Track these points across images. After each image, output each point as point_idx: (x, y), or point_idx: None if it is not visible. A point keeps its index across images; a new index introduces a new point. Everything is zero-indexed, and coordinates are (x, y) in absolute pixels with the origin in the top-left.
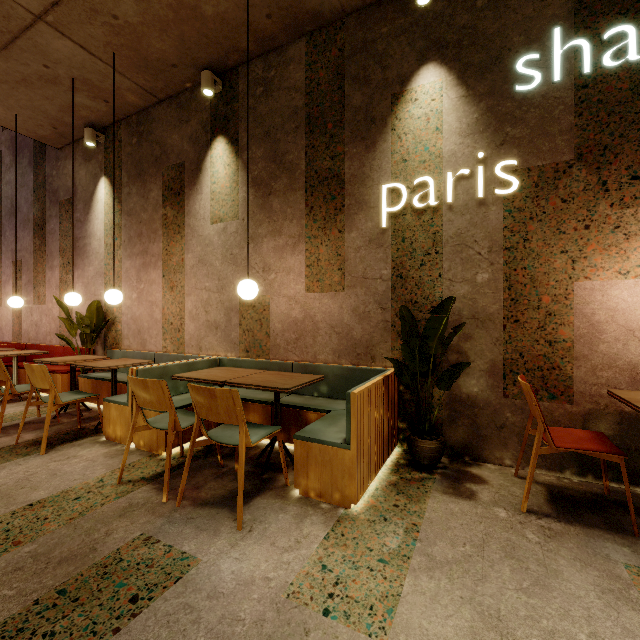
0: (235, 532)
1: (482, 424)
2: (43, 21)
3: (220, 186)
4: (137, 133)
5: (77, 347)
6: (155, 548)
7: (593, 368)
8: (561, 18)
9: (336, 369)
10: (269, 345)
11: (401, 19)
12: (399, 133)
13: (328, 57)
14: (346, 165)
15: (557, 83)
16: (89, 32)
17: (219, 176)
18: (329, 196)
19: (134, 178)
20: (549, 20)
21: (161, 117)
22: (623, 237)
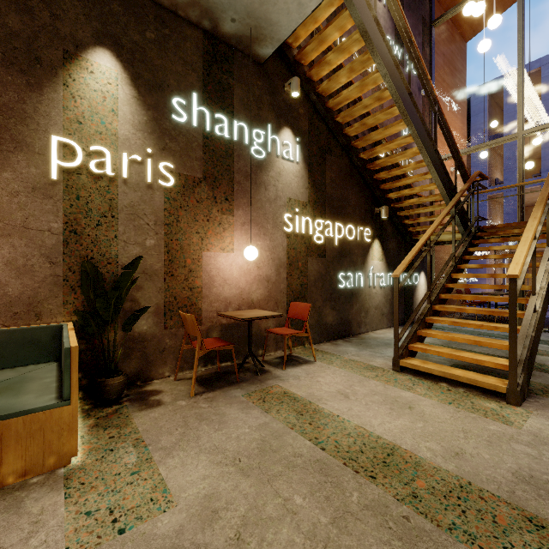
0: None
1: (150, 352)
2: None
3: None
4: None
5: None
6: None
7: (211, 302)
8: (196, 88)
9: None
10: None
11: None
12: (73, 92)
13: None
14: None
15: (195, 127)
16: None
17: None
18: None
19: None
20: (191, 85)
21: None
22: (223, 230)
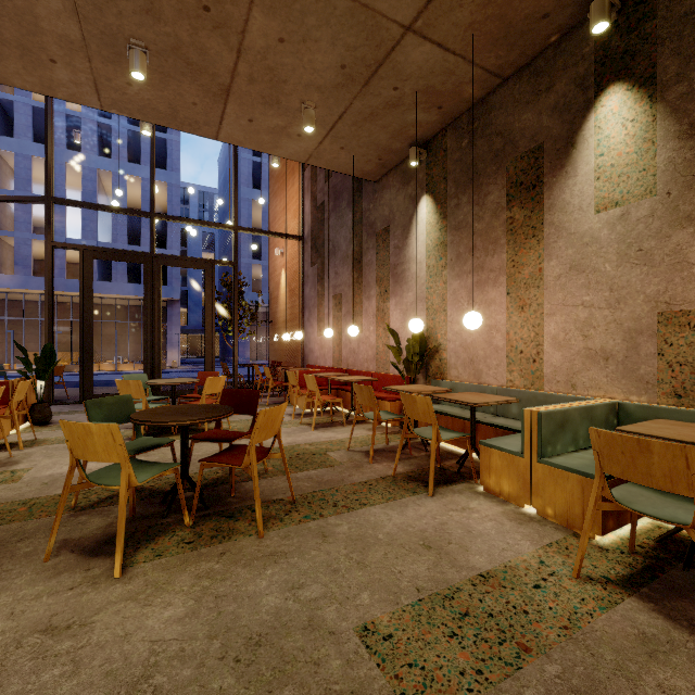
0: None
1: None
2: (410, 31)
3: (613, 156)
4: (468, 133)
5: (403, 375)
6: None
7: None
8: None
9: None
10: None
11: None
12: None
13: None
14: None
15: None
16: (454, 20)
17: (611, 142)
18: None
19: (464, 186)
20: None
21: (504, 100)
22: None
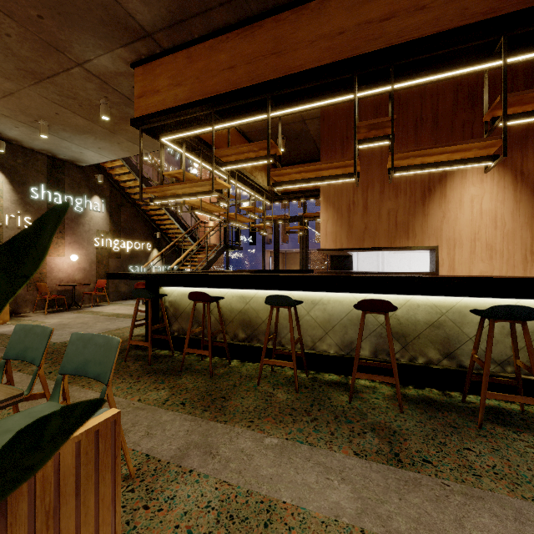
0: None
1: (20, 301)
2: None
3: None
4: None
5: None
6: None
7: (52, 280)
8: (44, 182)
9: None
10: None
11: None
12: None
13: None
14: None
15: (43, 200)
16: None
17: None
18: None
19: None
20: (41, 181)
21: None
22: (58, 246)
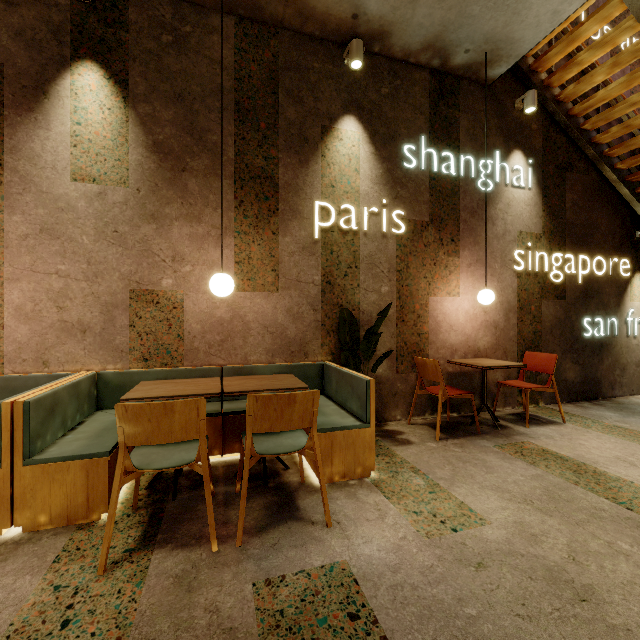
0: (330, 530)
1: (385, 395)
2: None
3: (92, 132)
4: None
5: None
6: (292, 582)
7: (437, 349)
8: (424, 131)
9: (275, 368)
10: (183, 350)
11: (330, 65)
12: (328, 161)
13: (261, 55)
14: (280, 171)
15: (422, 171)
16: None
17: (89, 117)
18: (262, 195)
19: None
20: (419, 128)
21: None
22: (448, 273)
